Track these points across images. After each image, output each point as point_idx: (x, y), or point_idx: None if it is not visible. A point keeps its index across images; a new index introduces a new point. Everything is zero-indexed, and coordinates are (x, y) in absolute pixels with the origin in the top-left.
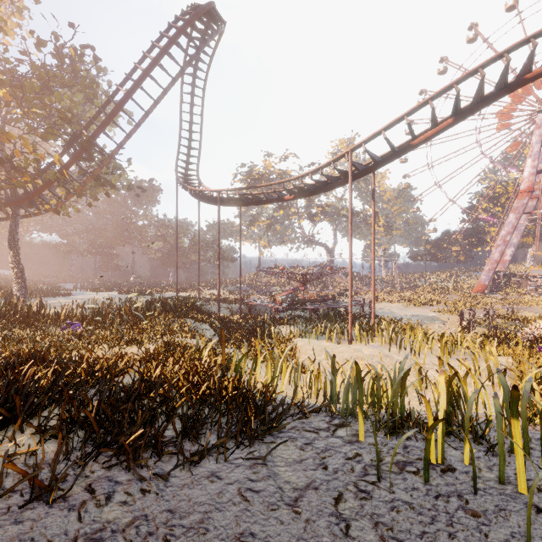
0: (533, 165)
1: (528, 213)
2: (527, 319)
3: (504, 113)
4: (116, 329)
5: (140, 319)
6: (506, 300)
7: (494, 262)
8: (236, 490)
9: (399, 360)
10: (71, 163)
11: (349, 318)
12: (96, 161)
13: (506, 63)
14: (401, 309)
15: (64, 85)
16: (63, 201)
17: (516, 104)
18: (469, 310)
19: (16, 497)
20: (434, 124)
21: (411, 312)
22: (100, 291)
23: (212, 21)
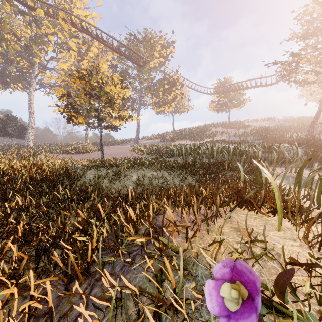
0: None
1: None
2: None
3: None
4: None
5: None
6: None
7: None
8: None
9: None
10: None
11: None
12: None
13: None
14: None
15: None
16: None
17: None
18: None
19: None
20: None
21: None
22: None
23: None
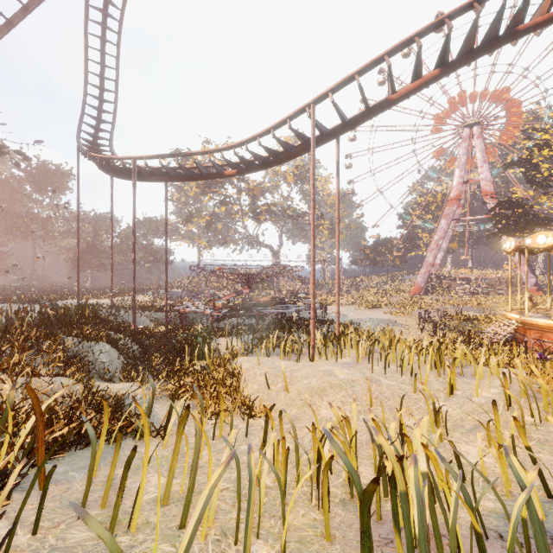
0: (460, 175)
1: (457, 220)
2: (477, 319)
3: (436, 125)
4: None
5: None
6: (442, 300)
7: (429, 265)
8: None
9: (389, 385)
10: None
11: (311, 326)
12: None
13: (503, 2)
14: (354, 312)
15: None
16: None
17: (446, 118)
18: (425, 311)
19: None
20: (418, 73)
21: (364, 315)
22: None
23: None
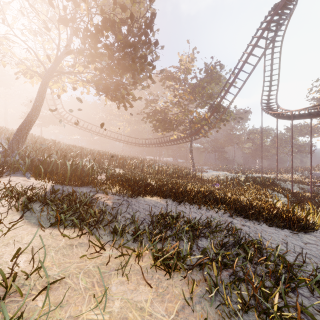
0: None
1: None
2: None
3: None
4: (231, 188)
5: (242, 186)
6: None
7: None
8: (283, 234)
9: None
10: (211, 115)
11: None
12: (220, 112)
13: None
14: None
15: (208, 82)
16: (207, 132)
17: None
18: None
19: (225, 215)
20: None
21: None
22: (219, 171)
23: (286, 9)
